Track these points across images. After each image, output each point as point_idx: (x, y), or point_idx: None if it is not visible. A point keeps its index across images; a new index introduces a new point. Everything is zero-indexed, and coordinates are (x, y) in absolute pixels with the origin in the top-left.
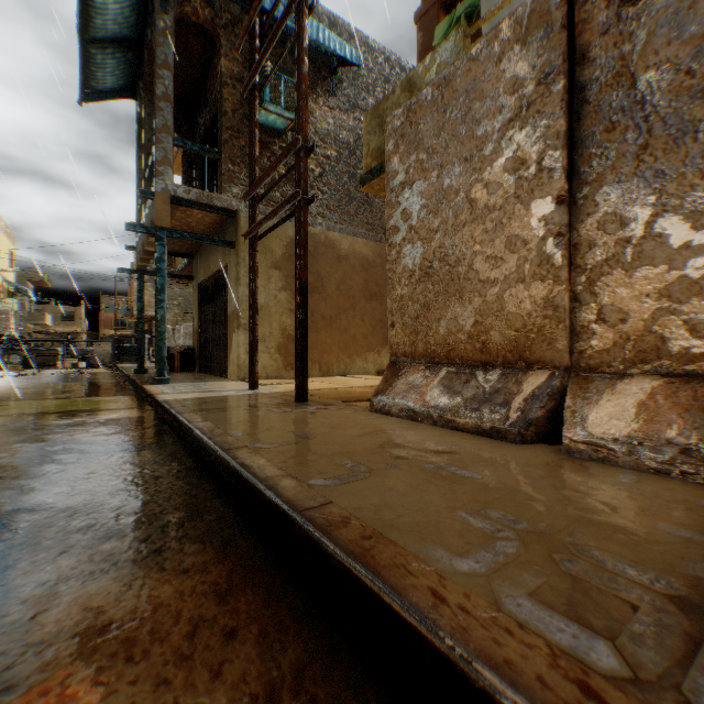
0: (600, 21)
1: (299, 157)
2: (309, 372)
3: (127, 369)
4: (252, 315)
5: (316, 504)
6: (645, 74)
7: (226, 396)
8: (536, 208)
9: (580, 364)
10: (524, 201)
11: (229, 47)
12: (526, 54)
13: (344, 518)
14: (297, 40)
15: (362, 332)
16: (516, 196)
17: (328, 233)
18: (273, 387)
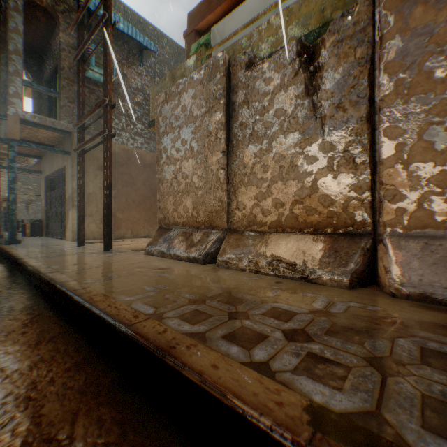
0: (239, 75)
1: (106, 110)
2: (124, 235)
3: None
4: (80, 199)
5: (81, 288)
6: (252, 103)
7: (59, 250)
8: (215, 155)
9: (231, 227)
10: (211, 151)
11: (66, 26)
12: (211, 83)
13: (91, 291)
14: (105, 41)
15: None
16: (208, 148)
17: (137, 150)
18: (95, 244)
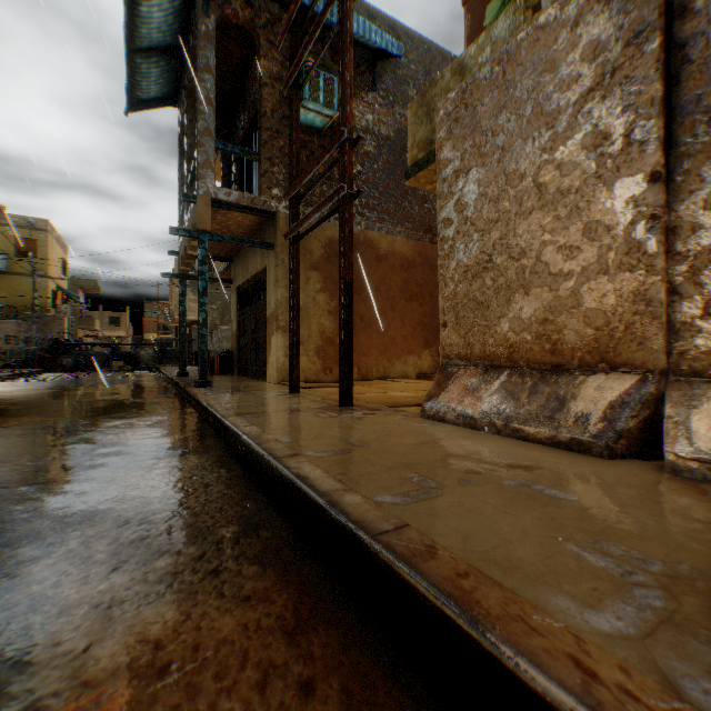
0: None
1: (344, 151)
2: None
3: (169, 371)
4: (293, 316)
5: (390, 526)
6: None
7: (267, 399)
8: (622, 188)
9: (679, 367)
10: (606, 182)
11: (268, 47)
12: (609, 13)
13: (428, 547)
14: (341, 28)
15: (402, 334)
16: (596, 176)
17: (367, 233)
18: (313, 391)
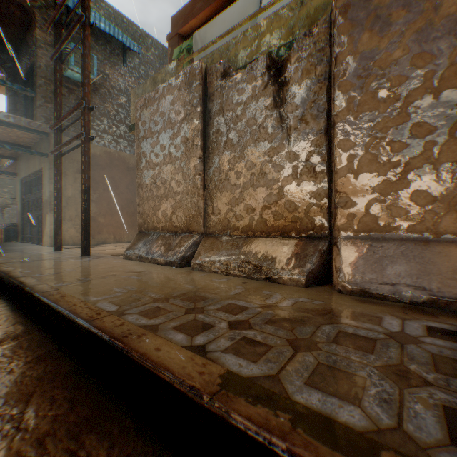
0: (215, 84)
1: (84, 112)
2: (106, 240)
3: None
4: (57, 203)
5: (50, 290)
6: (227, 112)
7: (34, 255)
8: (192, 161)
9: (207, 232)
10: (188, 157)
11: (44, 22)
12: (188, 90)
13: (60, 293)
14: (83, 43)
15: None
16: (185, 154)
17: (120, 153)
18: (74, 250)
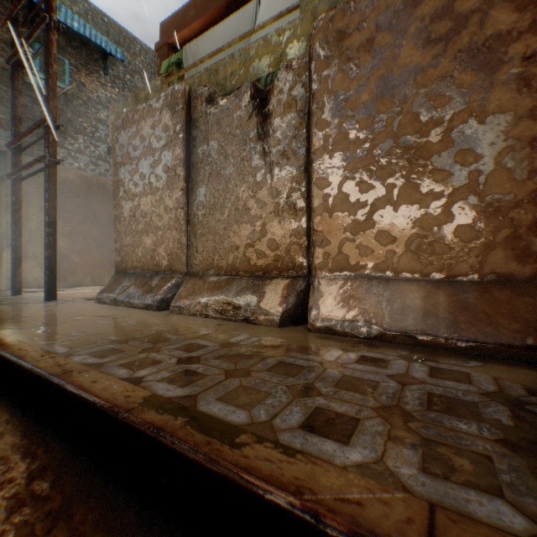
0: (199, 109)
1: (49, 131)
2: (83, 282)
3: None
4: (16, 238)
5: None
6: (211, 141)
7: None
8: (174, 193)
9: (190, 271)
10: (170, 189)
11: None
12: (170, 114)
13: (6, 338)
14: (47, 49)
15: None
16: (167, 185)
17: (100, 178)
18: (38, 293)
